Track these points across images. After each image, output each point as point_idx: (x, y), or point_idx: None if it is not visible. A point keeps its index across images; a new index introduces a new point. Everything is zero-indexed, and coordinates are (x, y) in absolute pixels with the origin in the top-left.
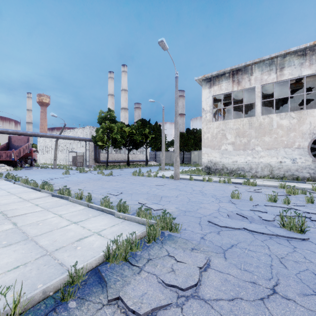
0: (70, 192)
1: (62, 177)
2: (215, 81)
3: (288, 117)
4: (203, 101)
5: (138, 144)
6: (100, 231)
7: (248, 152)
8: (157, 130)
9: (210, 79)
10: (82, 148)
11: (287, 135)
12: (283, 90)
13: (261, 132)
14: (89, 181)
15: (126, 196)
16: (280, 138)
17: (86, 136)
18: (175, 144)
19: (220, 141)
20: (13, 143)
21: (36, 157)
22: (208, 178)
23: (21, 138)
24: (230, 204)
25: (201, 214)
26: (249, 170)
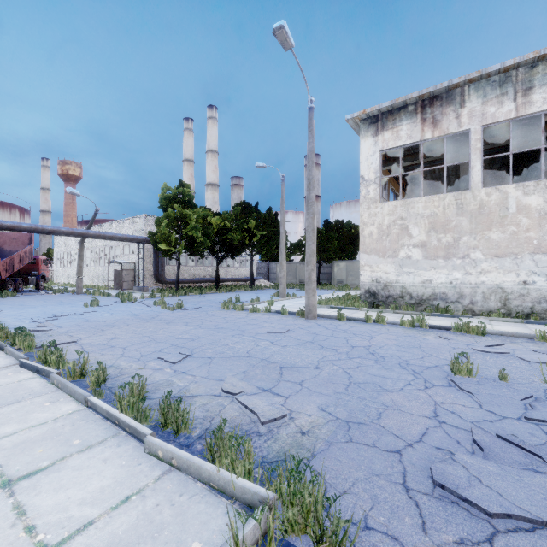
0: (62, 357)
1: (81, 312)
2: (385, 121)
3: (542, 189)
4: (361, 163)
5: (236, 249)
6: (67, 538)
7: (454, 263)
8: (271, 222)
9: (376, 117)
10: (133, 256)
11: (538, 227)
12: (523, 139)
13: (484, 222)
14: (129, 324)
15: (196, 365)
16: (523, 232)
17: (140, 233)
18: (307, 246)
19: (397, 240)
20: (2, 246)
21: (47, 273)
22: (376, 316)
23: (18, 236)
24: (459, 394)
25: (395, 435)
26: (456, 298)
